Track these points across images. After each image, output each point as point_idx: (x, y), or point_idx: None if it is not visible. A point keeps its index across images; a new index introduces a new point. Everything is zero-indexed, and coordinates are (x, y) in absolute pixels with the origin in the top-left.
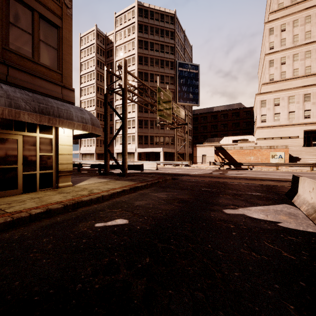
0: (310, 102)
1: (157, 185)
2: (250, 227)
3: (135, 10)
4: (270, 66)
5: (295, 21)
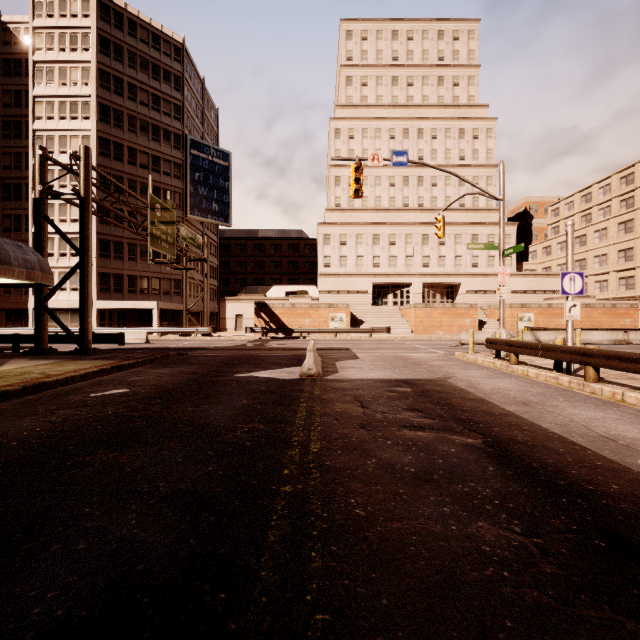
0: (379, 246)
1: (155, 363)
2: (249, 381)
3: (91, 2)
4: (336, 184)
5: (364, 130)
